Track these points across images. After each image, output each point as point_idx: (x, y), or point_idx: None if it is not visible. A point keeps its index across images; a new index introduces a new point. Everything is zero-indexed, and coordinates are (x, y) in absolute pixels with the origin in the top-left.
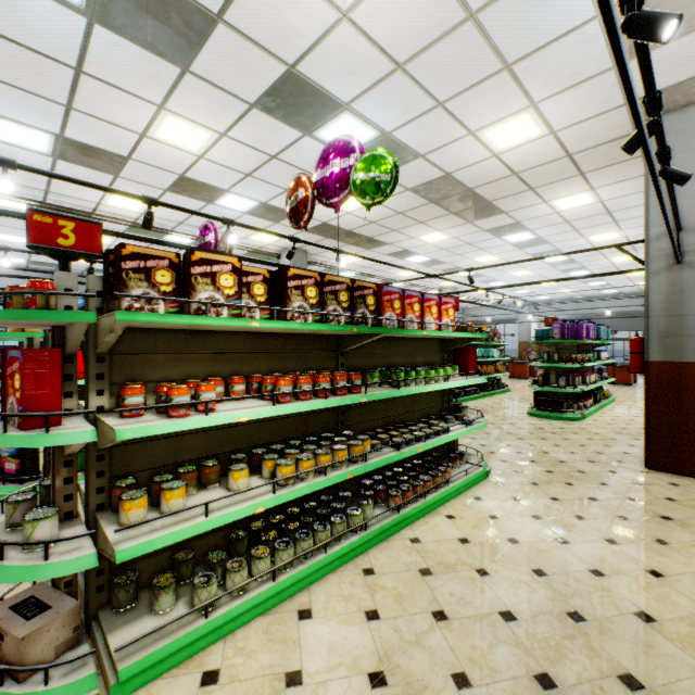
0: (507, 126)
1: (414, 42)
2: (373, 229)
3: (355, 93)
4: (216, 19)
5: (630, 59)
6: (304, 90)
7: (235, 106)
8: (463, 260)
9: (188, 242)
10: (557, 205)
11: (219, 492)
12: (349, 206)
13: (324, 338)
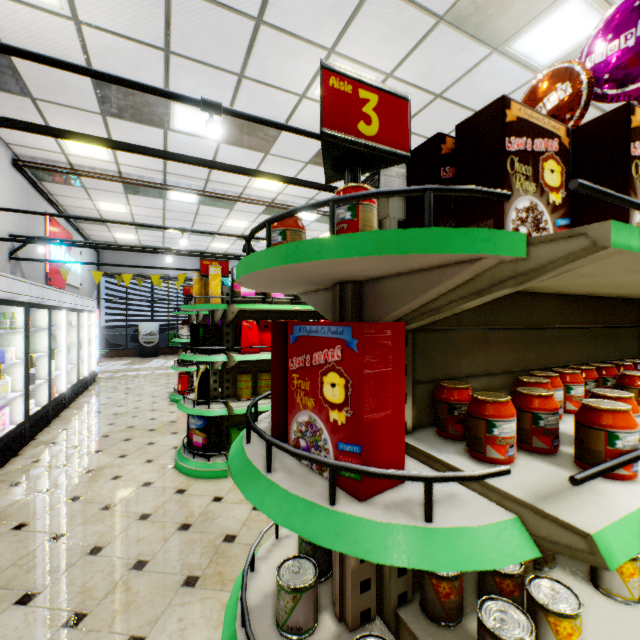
0: None
1: None
2: None
3: None
4: None
5: None
6: None
7: (417, 27)
8: None
9: (311, 220)
10: None
11: (583, 591)
12: None
13: (633, 304)
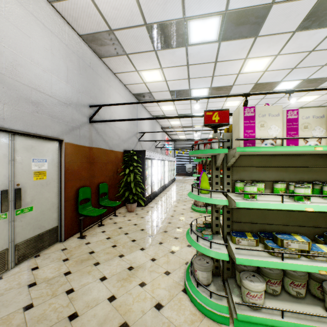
0: None
1: (293, 63)
2: None
3: (281, 78)
4: (232, 85)
5: None
6: (262, 84)
7: None
8: None
9: None
10: None
11: None
12: (309, 99)
13: None
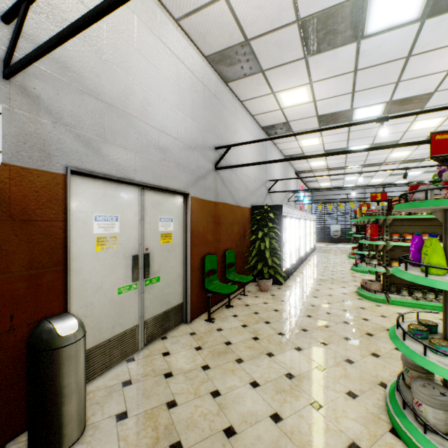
0: None
1: None
2: None
3: None
4: (433, 92)
5: None
6: None
7: None
8: None
9: None
10: None
11: None
12: None
13: None
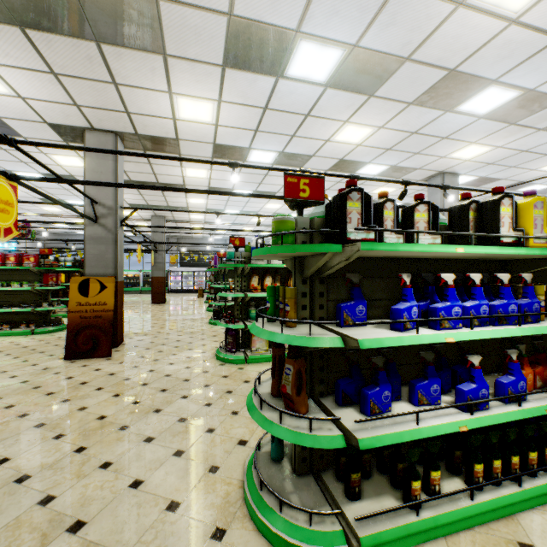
0: (61, 160)
1: None
2: (156, 202)
3: None
4: None
5: (20, 135)
6: None
7: None
8: (261, 208)
9: None
10: (197, 176)
11: None
12: None
13: None
